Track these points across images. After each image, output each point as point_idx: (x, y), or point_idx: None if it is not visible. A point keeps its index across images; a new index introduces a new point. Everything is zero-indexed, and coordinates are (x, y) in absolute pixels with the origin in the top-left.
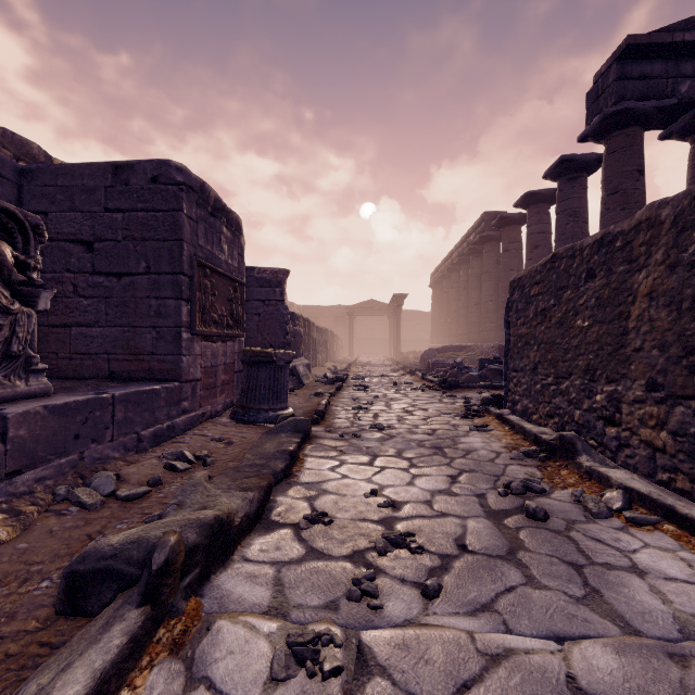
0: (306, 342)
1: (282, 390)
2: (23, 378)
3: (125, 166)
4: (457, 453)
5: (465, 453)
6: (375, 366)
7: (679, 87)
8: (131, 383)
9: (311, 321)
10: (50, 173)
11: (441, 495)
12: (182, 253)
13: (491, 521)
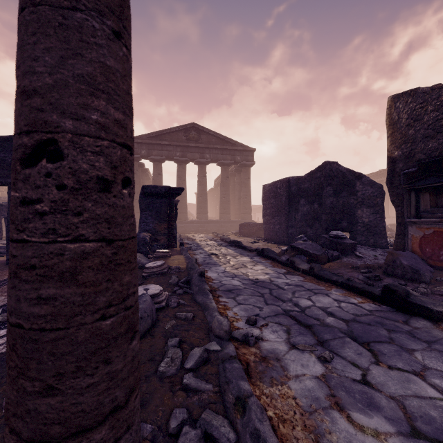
0: None
1: None
2: None
3: None
4: None
5: None
6: None
7: (142, 152)
8: None
9: None
10: None
11: None
12: None
13: None
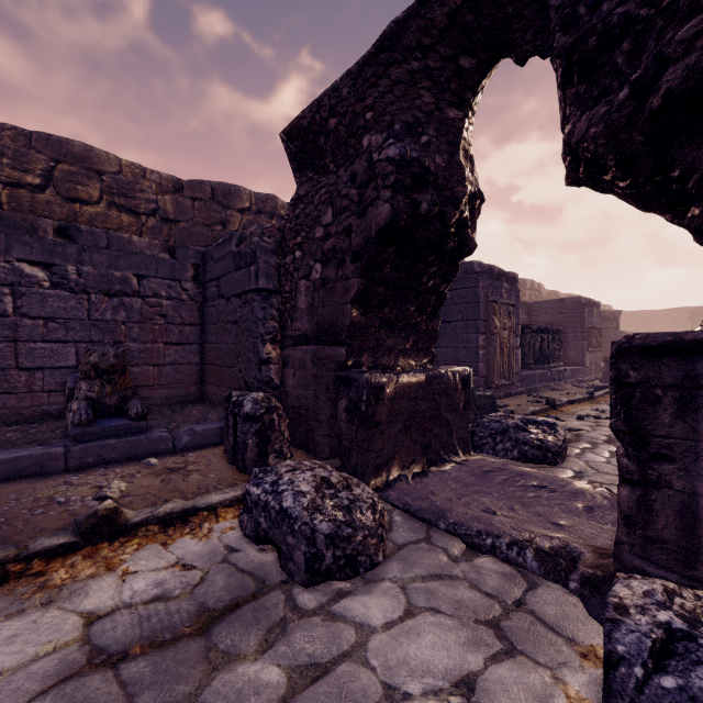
0: None
1: None
2: (560, 362)
3: (563, 299)
4: None
5: None
6: None
7: None
8: (571, 366)
9: None
10: (538, 304)
11: None
12: (585, 326)
13: None
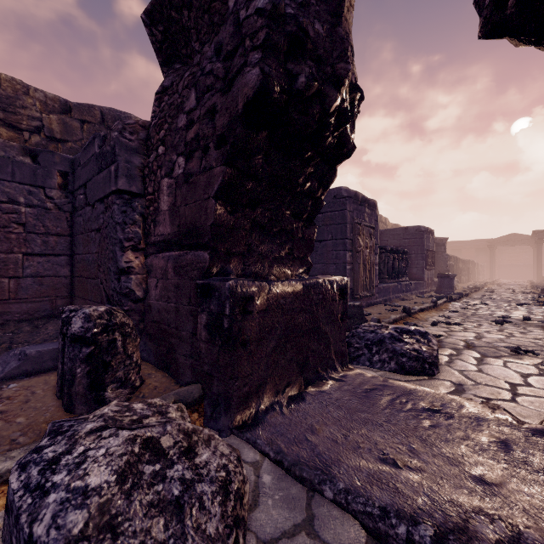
0: (455, 269)
1: (452, 286)
2: (406, 278)
3: (407, 227)
4: (514, 302)
5: (517, 302)
6: (510, 285)
7: None
8: (413, 281)
9: (457, 258)
10: (388, 231)
11: (499, 304)
12: (424, 248)
13: (507, 305)
